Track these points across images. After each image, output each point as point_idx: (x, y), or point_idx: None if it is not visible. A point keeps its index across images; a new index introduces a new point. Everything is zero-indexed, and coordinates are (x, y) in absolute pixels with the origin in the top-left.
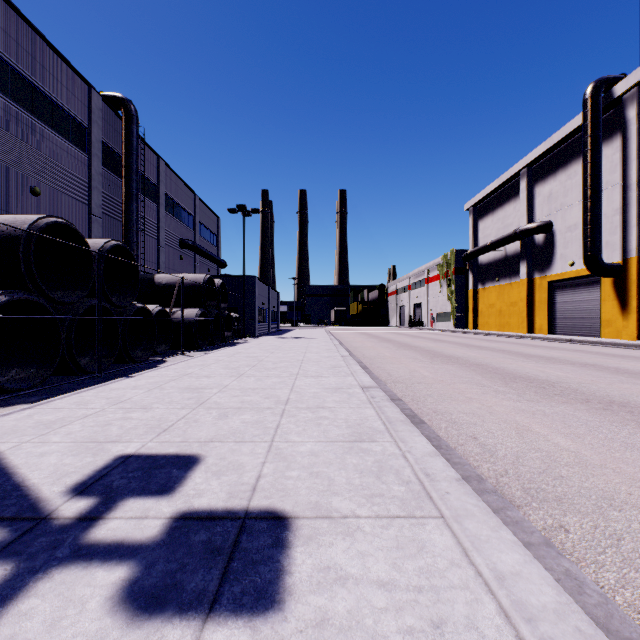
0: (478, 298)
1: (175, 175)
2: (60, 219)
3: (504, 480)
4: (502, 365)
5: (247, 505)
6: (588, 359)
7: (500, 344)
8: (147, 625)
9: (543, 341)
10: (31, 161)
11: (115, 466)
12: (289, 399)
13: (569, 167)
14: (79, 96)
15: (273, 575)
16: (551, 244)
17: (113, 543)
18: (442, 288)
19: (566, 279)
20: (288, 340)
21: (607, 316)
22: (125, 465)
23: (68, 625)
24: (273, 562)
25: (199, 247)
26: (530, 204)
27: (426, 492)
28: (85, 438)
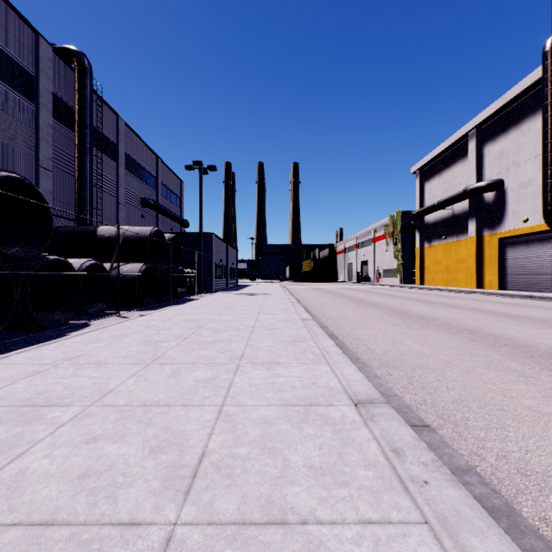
0: (424, 255)
1: (136, 136)
2: None
3: None
4: (499, 331)
5: None
6: None
7: (460, 300)
8: None
9: (499, 297)
10: None
11: None
12: (203, 458)
13: (522, 124)
14: (24, 42)
15: None
16: (502, 201)
17: None
18: (388, 246)
19: (518, 235)
20: (243, 296)
21: None
22: None
23: None
24: None
25: (161, 206)
26: (479, 164)
27: None
28: None
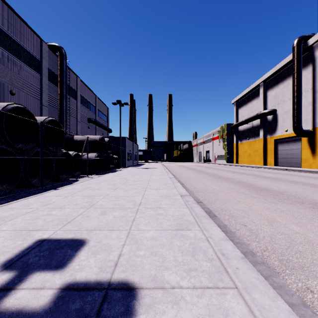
0: (238, 148)
1: (85, 86)
2: (20, 105)
3: (266, 254)
4: (253, 182)
5: (110, 278)
6: (297, 179)
7: (250, 171)
8: None
9: (272, 169)
10: (10, 77)
11: (34, 247)
12: (141, 202)
13: (285, 81)
14: (36, 44)
15: None
16: (276, 120)
17: (15, 311)
18: (220, 143)
19: (283, 138)
20: (142, 169)
21: (304, 157)
22: (40, 246)
23: None
24: None
25: (98, 122)
26: (265, 100)
27: (223, 267)
28: (21, 227)
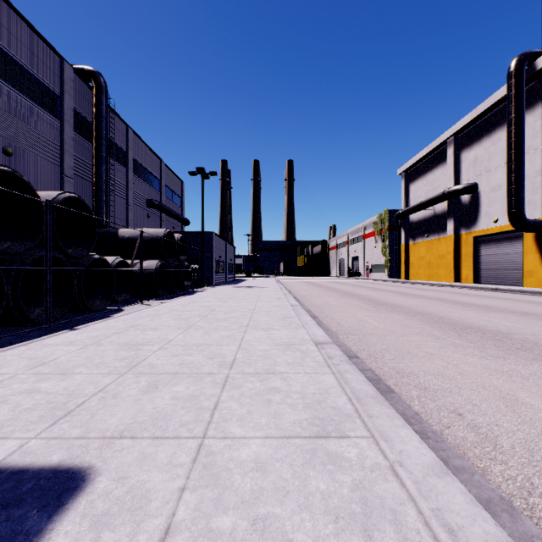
0: (409, 252)
1: (143, 143)
2: (4, 167)
3: (537, 502)
4: (445, 314)
5: None
6: (524, 307)
7: (434, 292)
8: None
9: (471, 290)
10: (4, 124)
11: None
12: (235, 360)
13: (493, 134)
14: (51, 67)
15: None
16: (476, 203)
17: None
18: (377, 243)
19: (490, 234)
20: (242, 289)
21: (529, 267)
22: None
23: None
24: None
25: (164, 207)
26: (457, 168)
27: None
28: None
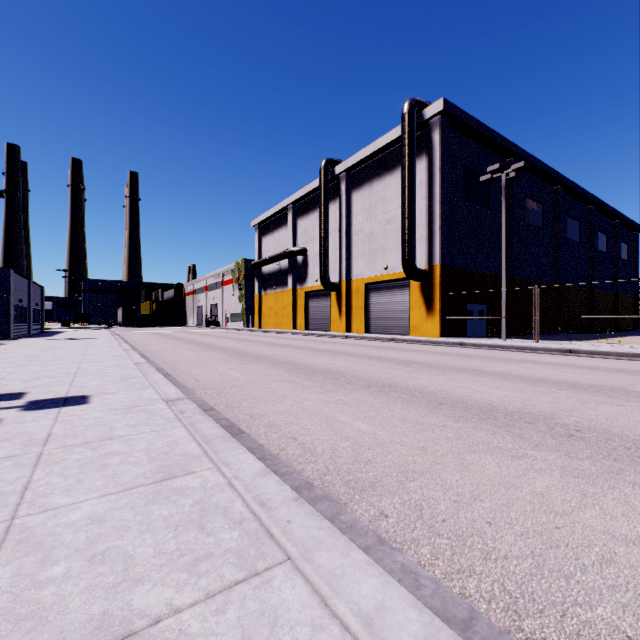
0: (262, 302)
1: None
2: None
3: (197, 387)
4: (250, 350)
5: (66, 396)
6: (306, 344)
7: (267, 338)
8: (40, 410)
9: (298, 335)
10: None
11: None
12: (78, 372)
13: (316, 212)
14: None
15: (84, 401)
16: (306, 265)
17: (4, 407)
18: (235, 291)
19: (315, 291)
20: (63, 341)
21: (334, 317)
22: None
23: (8, 414)
24: (84, 400)
25: None
26: (295, 232)
27: (152, 385)
28: None
